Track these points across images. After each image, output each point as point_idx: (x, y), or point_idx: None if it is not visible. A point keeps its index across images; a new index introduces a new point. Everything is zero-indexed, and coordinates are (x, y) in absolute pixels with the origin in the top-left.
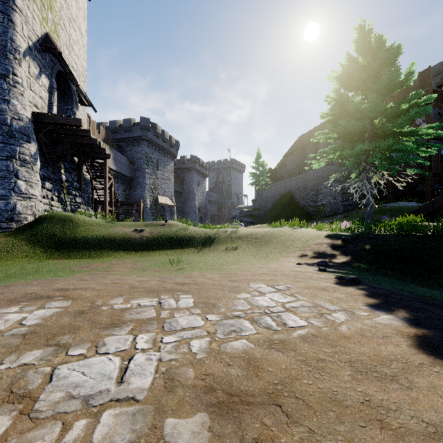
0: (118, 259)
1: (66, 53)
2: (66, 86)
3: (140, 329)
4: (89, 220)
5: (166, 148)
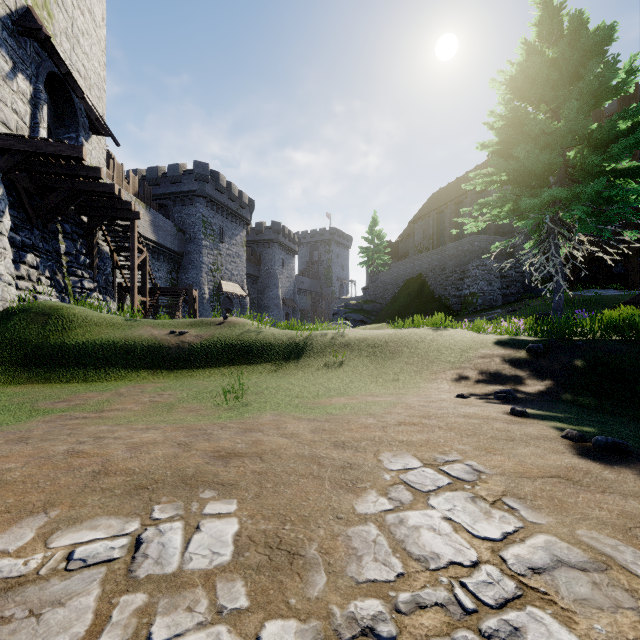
0: (135, 383)
1: (65, 47)
2: (67, 101)
3: None
4: (94, 316)
5: (234, 209)
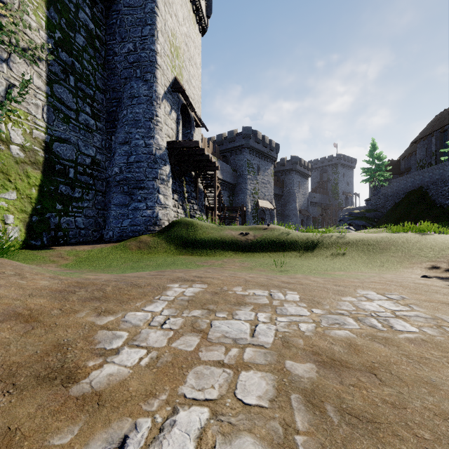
0: (228, 258)
1: (186, 88)
2: (187, 115)
3: (259, 309)
4: (205, 224)
5: (266, 152)
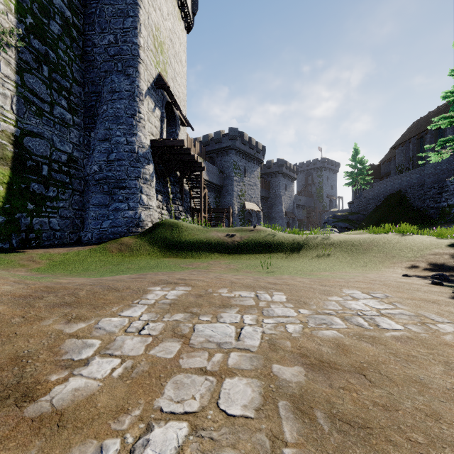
0: (214, 260)
1: (171, 85)
2: (172, 113)
3: (245, 311)
4: (190, 226)
5: (253, 154)
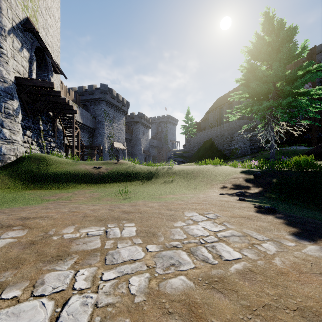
0: (80, 189)
1: (43, 34)
2: (43, 59)
3: (83, 262)
4: (59, 159)
5: (119, 107)
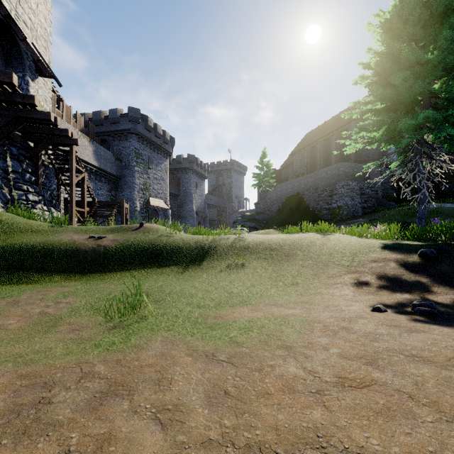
0: (43, 288)
1: None
2: (14, 46)
3: None
4: (21, 223)
5: (159, 144)
